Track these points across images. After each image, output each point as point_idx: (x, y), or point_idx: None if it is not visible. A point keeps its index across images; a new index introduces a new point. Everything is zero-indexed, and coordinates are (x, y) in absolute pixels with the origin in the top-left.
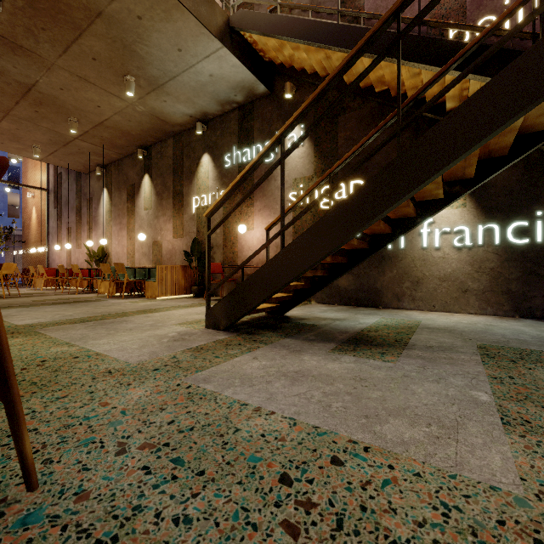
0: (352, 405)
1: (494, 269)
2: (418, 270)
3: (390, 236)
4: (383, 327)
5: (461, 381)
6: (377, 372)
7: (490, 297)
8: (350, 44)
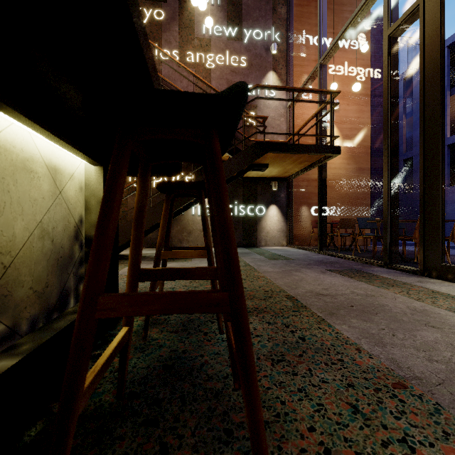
0: None
1: None
2: (190, 226)
3: (182, 210)
4: None
5: None
6: (187, 264)
7: None
8: None
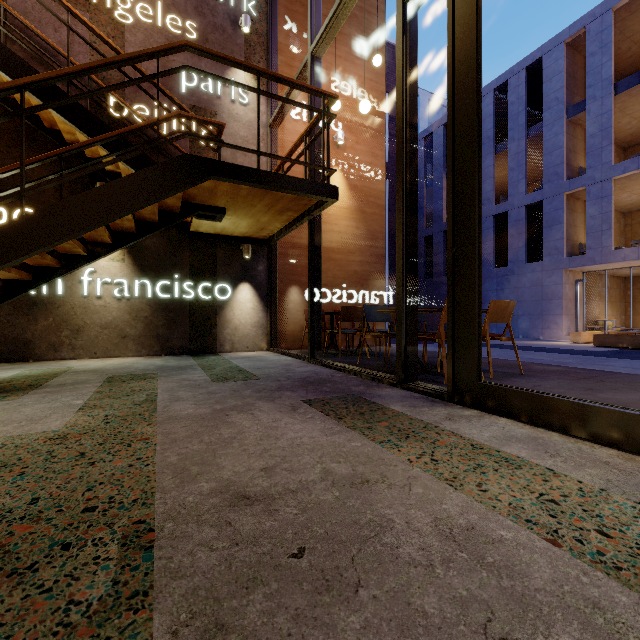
0: None
1: (147, 318)
2: (79, 318)
3: (31, 283)
4: (22, 378)
5: (70, 398)
6: None
7: (145, 341)
8: None
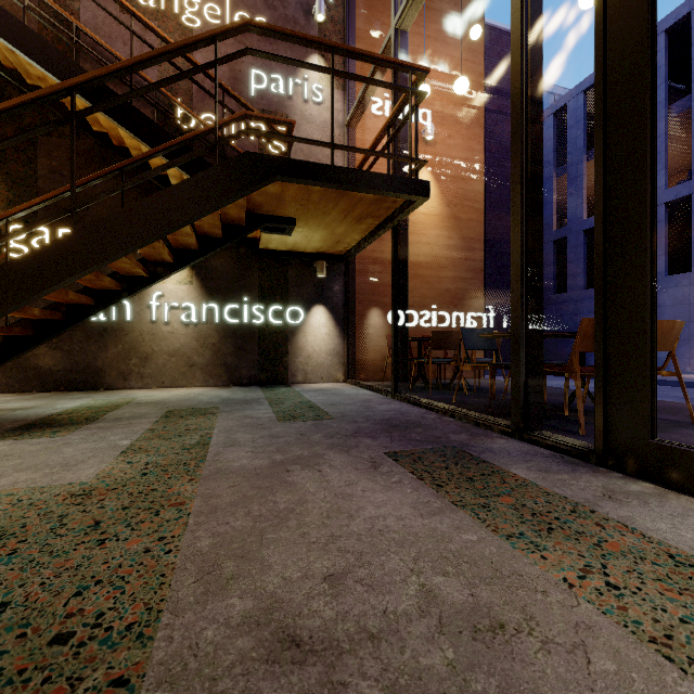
0: None
1: (215, 345)
2: (147, 345)
3: (93, 308)
4: (84, 409)
5: (119, 437)
6: (34, 447)
7: (213, 370)
8: (44, 62)
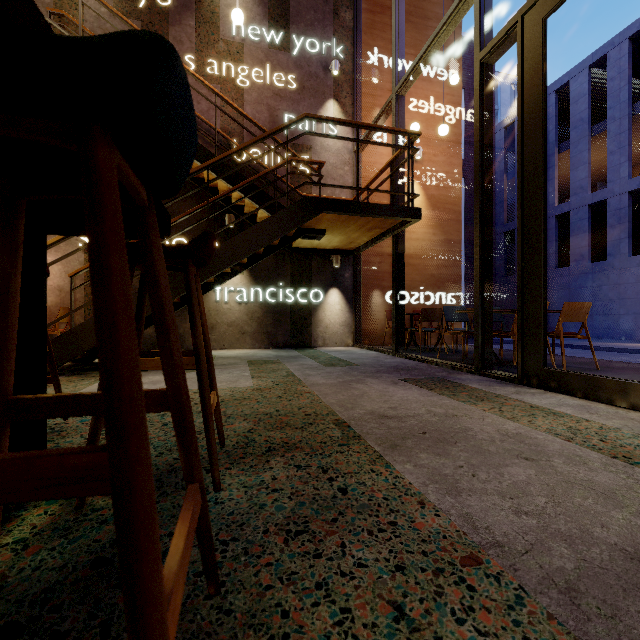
0: (193, 384)
1: (260, 318)
2: (213, 318)
3: None
4: None
5: (239, 372)
6: None
7: (258, 337)
8: None
